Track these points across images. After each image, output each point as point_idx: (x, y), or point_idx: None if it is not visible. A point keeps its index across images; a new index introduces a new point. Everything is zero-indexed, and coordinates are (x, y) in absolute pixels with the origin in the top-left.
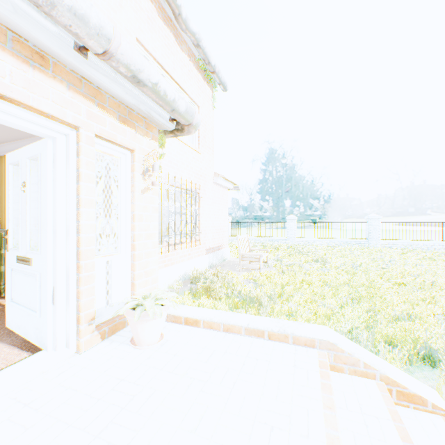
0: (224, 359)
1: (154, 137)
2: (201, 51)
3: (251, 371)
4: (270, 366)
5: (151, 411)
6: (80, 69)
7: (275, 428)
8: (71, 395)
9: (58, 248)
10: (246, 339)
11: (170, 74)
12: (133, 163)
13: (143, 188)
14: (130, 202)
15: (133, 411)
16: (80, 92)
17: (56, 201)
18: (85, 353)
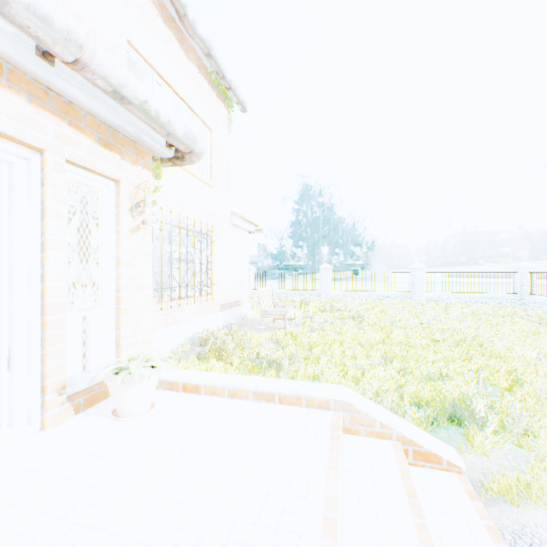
0: (226, 426)
1: (146, 165)
2: (213, 62)
3: (254, 438)
4: (277, 431)
5: (130, 486)
6: (45, 79)
7: (271, 493)
8: (30, 477)
9: (15, 300)
10: (254, 404)
11: (174, 87)
12: (118, 197)
13: (132, 228)
14: (114, 245)
15: (107, 489)
16: (45, 107)
17: (13, 242)
18: (53, 429)
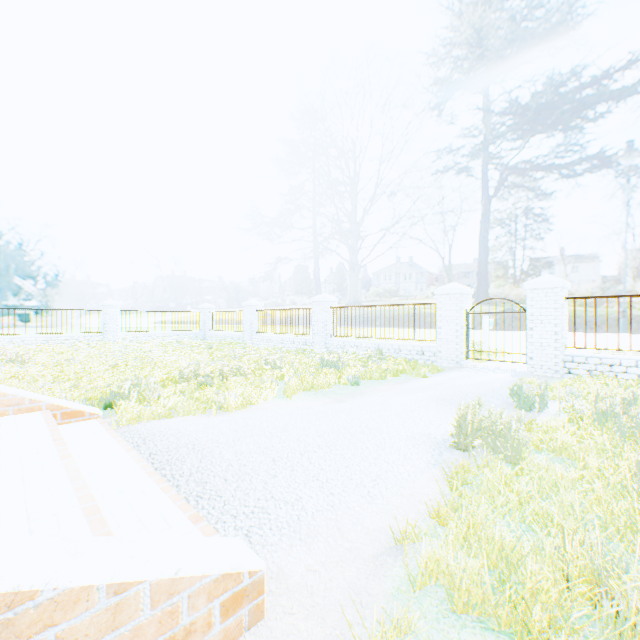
0: None
1: None
2: None
3: None
4: None
5: None
6: None
7: None
8: None
9: None
10: None
11: None
12: None
13: None
14: None
15: None
16: None
17: None
18: None
